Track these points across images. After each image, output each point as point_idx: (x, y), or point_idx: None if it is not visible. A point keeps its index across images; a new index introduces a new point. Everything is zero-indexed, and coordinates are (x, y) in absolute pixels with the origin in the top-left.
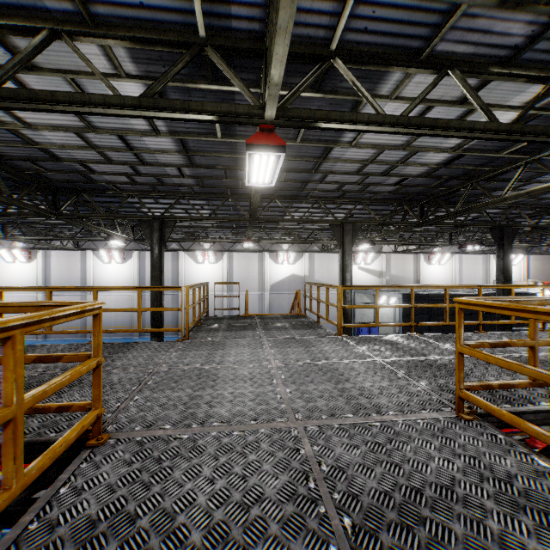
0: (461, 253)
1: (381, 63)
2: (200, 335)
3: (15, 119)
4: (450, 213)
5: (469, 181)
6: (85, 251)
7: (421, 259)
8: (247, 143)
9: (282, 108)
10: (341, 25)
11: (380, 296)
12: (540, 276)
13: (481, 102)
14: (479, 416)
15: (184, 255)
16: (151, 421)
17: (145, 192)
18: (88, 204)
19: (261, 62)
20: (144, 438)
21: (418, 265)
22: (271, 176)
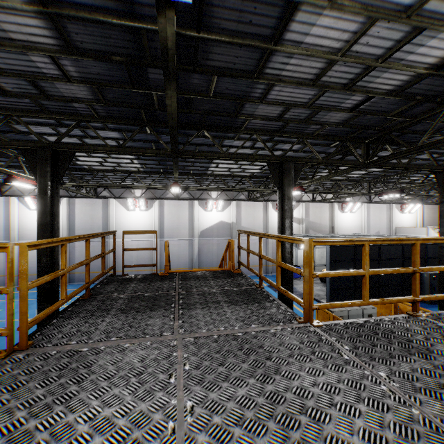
0: (369, 202)
1: None
2: (64, 330)
3: None
4: (411, 148)
5: (442, 106)
6: (10, 197)
7: (336, 208)
8: None
9: None
10: None
11: None
12: (432, 223)
13: None
14: None
15: (115, 202)
16: None
17: (31, 113)
18: None
19: None
20: None
21: (333, 213)
22: None
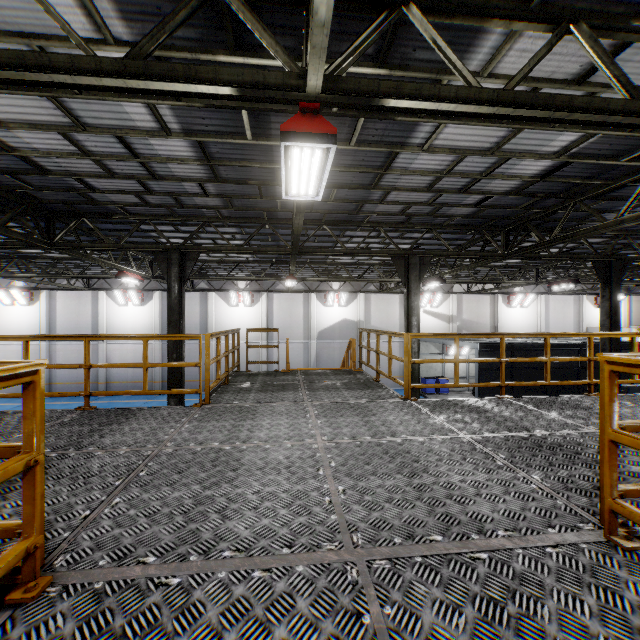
0: (548, 293)
1: (474, 14)
2: (225, 398)
3: None
4: (545, 241)
5: (571, 200)
6: (97, 291)
7: (499, 301)
8: (282, 130)
9: (332, 77)
10: None
11: (450, 346)
12: None
13: (618, 72)
14: (639, 539)
15: (214, 296)
16: (128, 547)
17: (161, 217)
18: (93, 233)
19: (302, 18)
20: (108, 585)
21: (495, 309)
22: (316, 184)
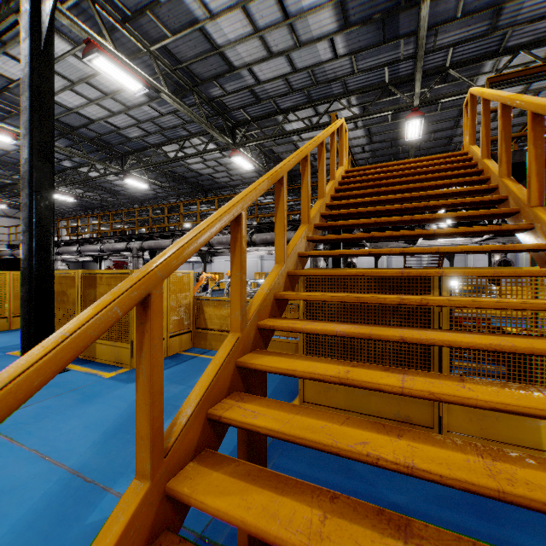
0: None
1: (475, 63)
2: None
3: (299, 138)
4: None
5: None
6: None
7: None
8: (406, 119)
9: (422, 100)
10: (449, 58)
11: None
12: None
13: (542, 61)
14: None
15: None
16: None
17: None
18: None
19: (412, 82)
20: None
21: None
22: (418, 132)
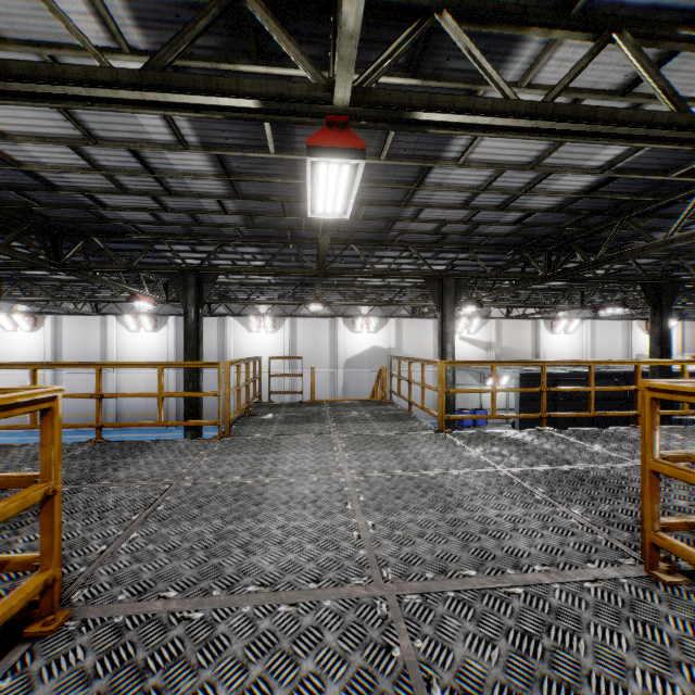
0: (594, 318)
1: (511, 22)
2: (247, 430)
3: None
4: (590, 262)
5: (617, 218)
6: (106, 316)
7: (542, 327)
8: (308, 145)
9: (360, 89)
10: None
11: (488, 375)
12: None
13: (663, 83)
14: (683, 574)
15: (233, 322)
16: (147, 582)
17: (177, 236)
18: (103, 253)
19: (329, 25)
20: (128, 619)
21: (537, 335)
22: (344, 202)
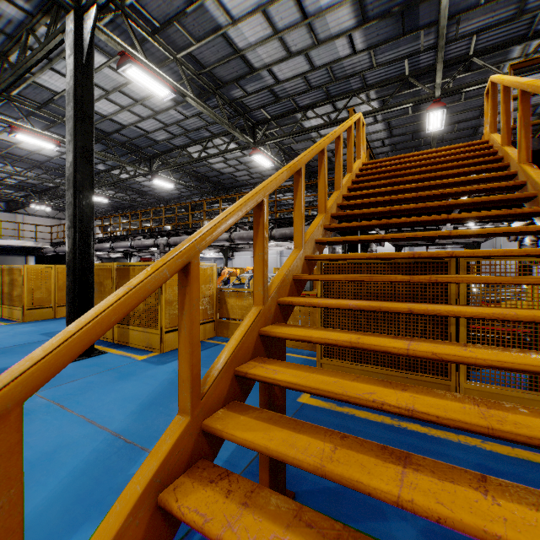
0: None
1: (500, 49)
2: None
3: (318, 134)
4: None
5: None
6: None
7: None
8: (427, 110)
9: (443, 90)
10: (472, 46)
11: None
12: None
13: None
14: None
15: None
16: None
17: None
18: None
19: (434, 72)
20: None
21: None
22: (440, 123)
